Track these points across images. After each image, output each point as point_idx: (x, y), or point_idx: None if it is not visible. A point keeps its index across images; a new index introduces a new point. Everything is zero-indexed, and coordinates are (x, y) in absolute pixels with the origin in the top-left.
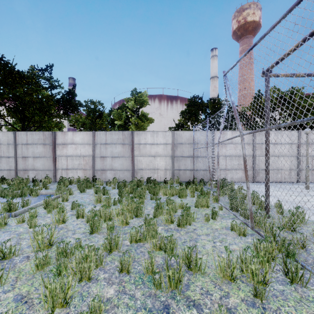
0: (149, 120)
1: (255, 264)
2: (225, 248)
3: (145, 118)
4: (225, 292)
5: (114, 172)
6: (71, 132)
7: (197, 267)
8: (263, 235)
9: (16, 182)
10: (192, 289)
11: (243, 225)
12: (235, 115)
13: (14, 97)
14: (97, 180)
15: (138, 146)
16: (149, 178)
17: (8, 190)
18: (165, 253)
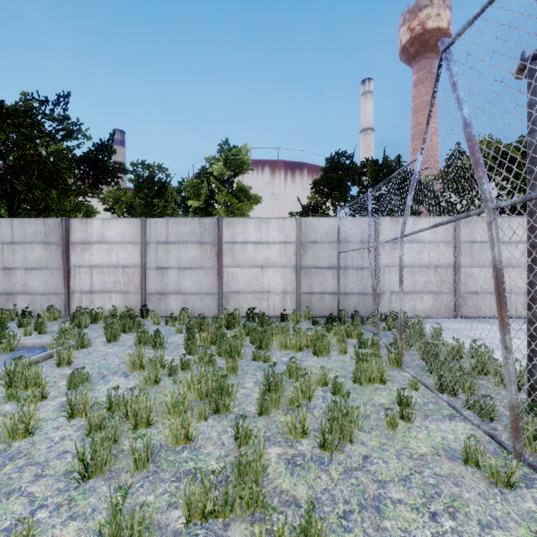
0: (253, 199)
1: None
2: None
3: (245, 196)
4: None
5: (183, 298)
6: (99, 220)
7: None
8: None
9: None
10: None
11: (505, 457)
12: (472, 156)
13: None
14: (150, 314)
15: (230, 247)
16: (251, 311)
17: None
18: None
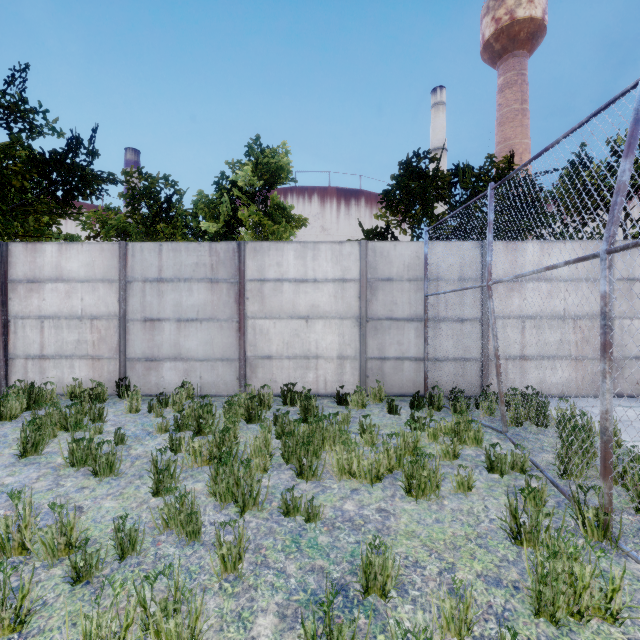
0: (295, 220)
1: None
2: None
3: (283, 216)
4: None
5: (184, 366)
6: (54, 245)
7: None
8: None
9: None
10: None
11: None
12: None
13: None
14: (129, 393)
15: (258, 287)
16: (290, 388)
17: None
18: None
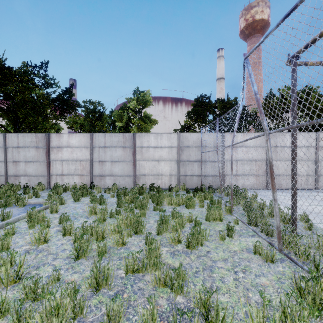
0: (153, 121)
1: (308, 321)
2: (261, 295)
3: (148, 120)
4: None
5: (113, 178)
6: (66, 134)
7: (219, 320)
8: (297, 262)
9: (4, 189)
10: None
11: (270, 249)
12: (258, 109)
13: (5, 96)
14: (95, 187)
15: (140, 149)
16: (152, 185)
17: None
18: (172, 291)
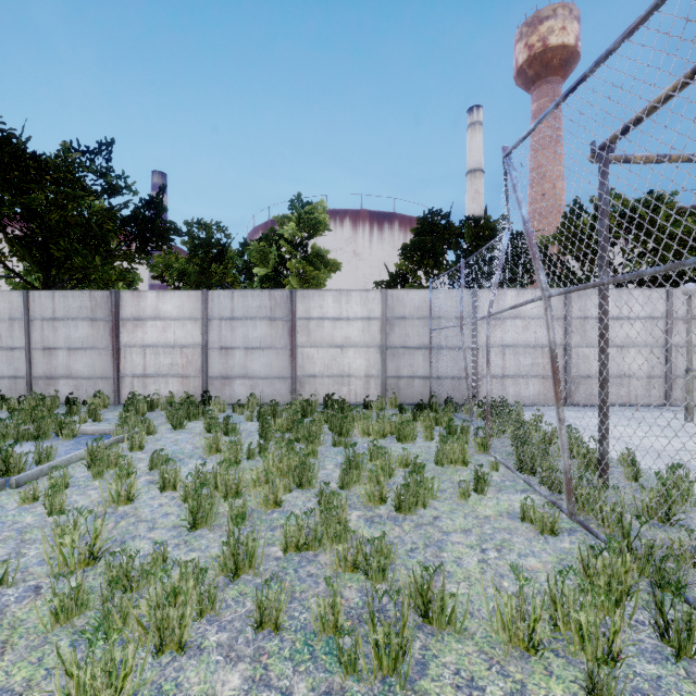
0: (331, 265)
1: (589, 611)
2: (513, 571)
3: (321, 262)
4: (517, 683)
5: (250, 382)
6: (154, 293)
7: (446, 615)
8: (599, 533)
9: (28, 405)
10: (434, 675)
11: (550, 510)
12: (530, 250)
13: (25, 213)
14: (213, 401)
15: (305, 324)
16: (330, 397)
17: (6, 424)
18: (367, 578)
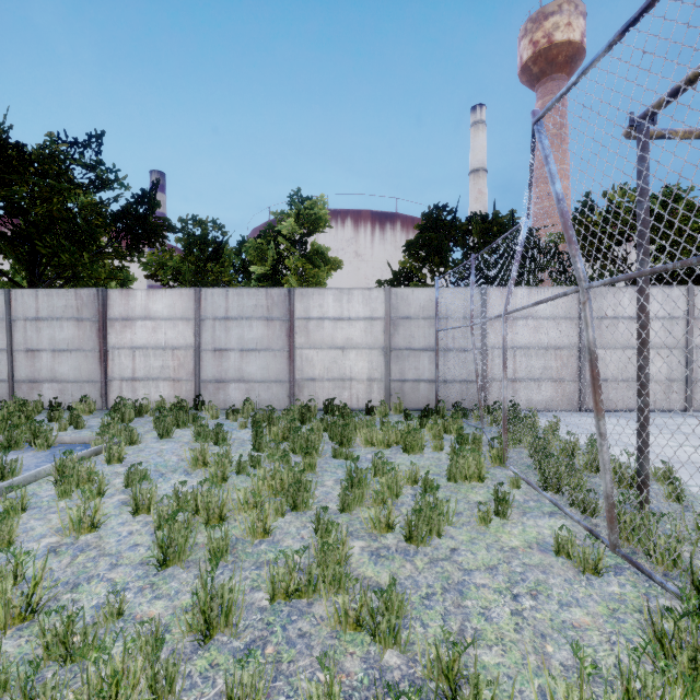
0: (332, 263)
1: None
2: (575, 653)
3: (321, 260)
4: None
5: (246, 386)
6: (143, 291)
7: None
8: (652, 573)
9: (7, 411)
10: None
11: (593, 544)
12: (565, 233)
13: (8, 207)
14: (206, 406)
15: (304, 324)
16: (330, 402)
17: None
18: (374, 640)
